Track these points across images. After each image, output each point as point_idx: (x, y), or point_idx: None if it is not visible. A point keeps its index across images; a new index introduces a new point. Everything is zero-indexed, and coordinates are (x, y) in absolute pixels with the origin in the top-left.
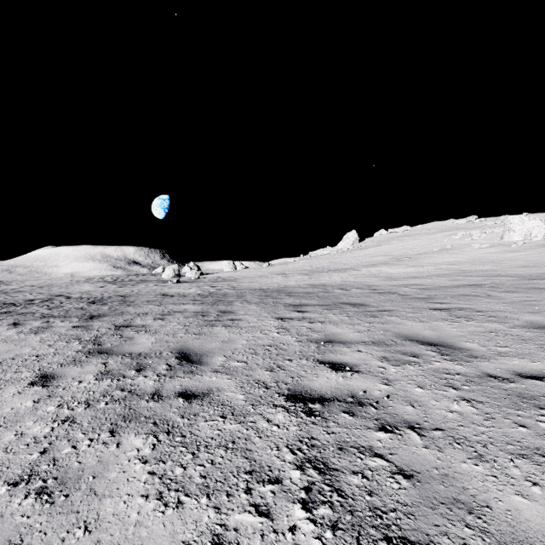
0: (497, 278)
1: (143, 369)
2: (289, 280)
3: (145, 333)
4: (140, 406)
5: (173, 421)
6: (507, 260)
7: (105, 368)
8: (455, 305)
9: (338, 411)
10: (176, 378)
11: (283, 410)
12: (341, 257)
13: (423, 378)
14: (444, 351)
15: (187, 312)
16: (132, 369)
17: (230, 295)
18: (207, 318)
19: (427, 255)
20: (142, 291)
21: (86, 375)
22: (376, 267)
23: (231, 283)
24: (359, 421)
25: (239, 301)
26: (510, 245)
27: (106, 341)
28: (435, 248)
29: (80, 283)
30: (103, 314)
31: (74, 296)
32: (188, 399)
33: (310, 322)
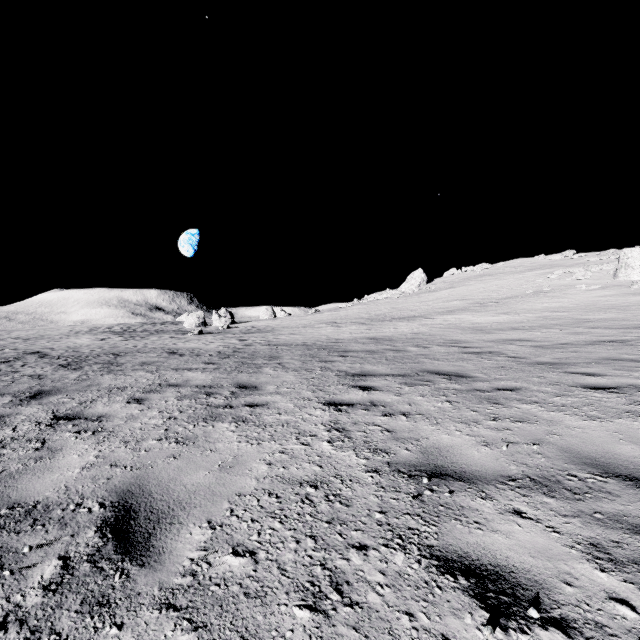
0: None
1: None
2: (341, 332)
3: (89, 437)
4: None
5: None
6: (635, 305)
7: None
8: (620, 379)
9: None
10: None
11: None
12: (405, 302)
13: None
14: None
15: (188, 385)
16: None
17: (260, 355)
18: (212, 401)
19: (519, 299)
20: (147, 347)
21: None
22: (455, 315)
23: (266, 336)
24: None
25: (271, 366)
26: (630, 286)
27: (2, 458)
28: (528, 290)
29: (79, 334)
30: (58, 389)
31: (52, 354)
32: None
33: (385, 414)
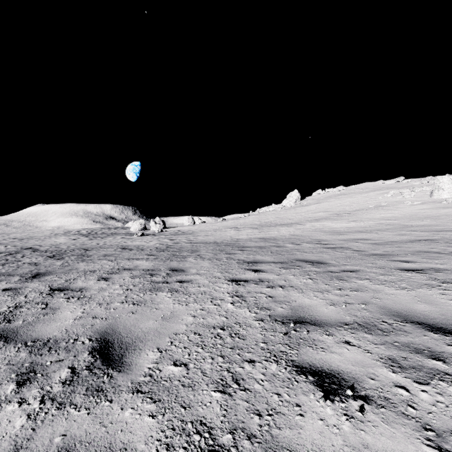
0: (445, 233)
1: (30, 379)
2: (241, 234)
3: (76, 301)
4: None
5: None
6: (444, 215)
7: None
8: (425, 264)
9: None
10: (67, 409)
11: None
12: (285, 213)
13: None
14: None
15: (137, 269)
16: (14, 378)
17: (185, 249)
18: (154, 279)
19: (364, 211)
20: (106, 244)
21: None
22: (319, 222)
23: (188, 237)
24: None
25: (193, 257)
26: (441, 202)
27: (22, 314)
28: (370, 205)
29: (58, 235)
30: (50, 272)
31: (41, 249)
32: None
33: (269, 286)
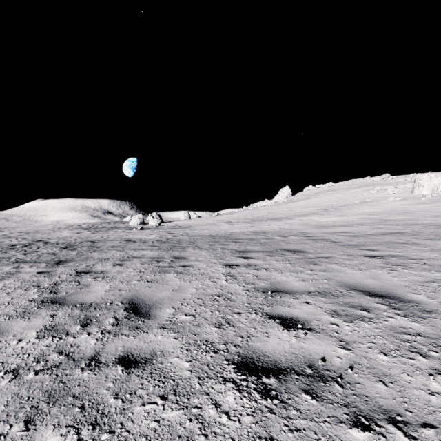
0: (416, 227)
1: (89, 323)
2: (234, 228)
3: (101, 280)
4: (73, 378)
5: (104, 404)
6: (420, 210)
7: (51, 322)
8: (386, 252)
9: (298, 390)
10: (120, 336)
11: (234, 386)
12: (277, 208)
13: (383, 340)
14: (393, 304)
15: (145, 257)
16: (78, 323)
17: (184, 241)
18: (161, 264)
19: (349, 207)
20: (110, 237)
21: (29, 332)
22: (308, 217)
23: (185, 230)
24: (326, 407)
25: (191, 247)
26: (420, 198)
27: (62, 288)
28: (356, 200)
29: (61, 229)
30: (69, 259)
31: (51, 242)
32: (128, 368)
33: (255, 269)
